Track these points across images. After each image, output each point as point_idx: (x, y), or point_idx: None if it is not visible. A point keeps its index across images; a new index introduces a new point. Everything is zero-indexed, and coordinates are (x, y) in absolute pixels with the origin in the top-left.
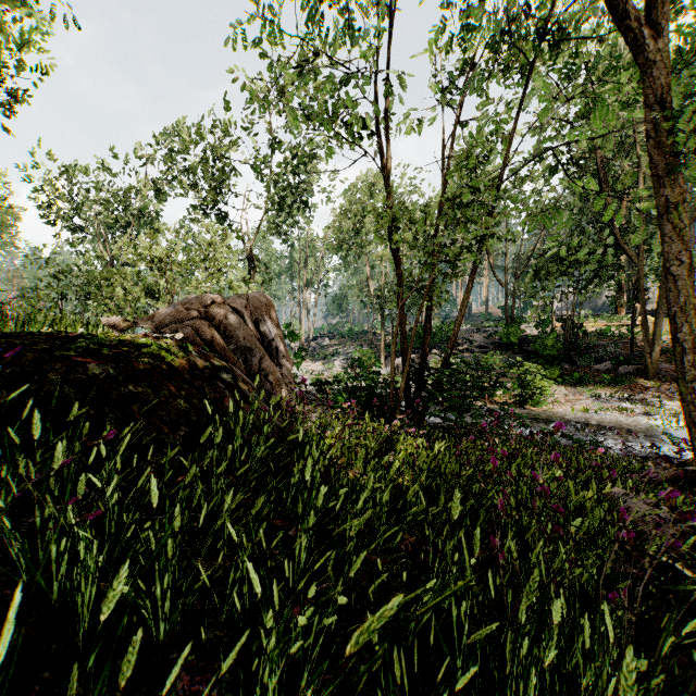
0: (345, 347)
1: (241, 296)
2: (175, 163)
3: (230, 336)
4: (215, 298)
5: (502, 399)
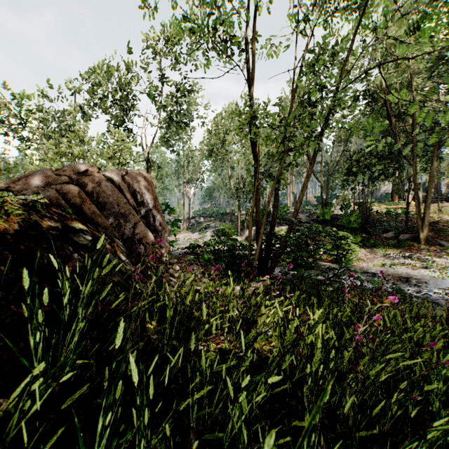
0: (214, 223)
1: (121, 170)
2: (95, 94)
3: (103, 203)
4: (89, 167)
5: (323, 257)
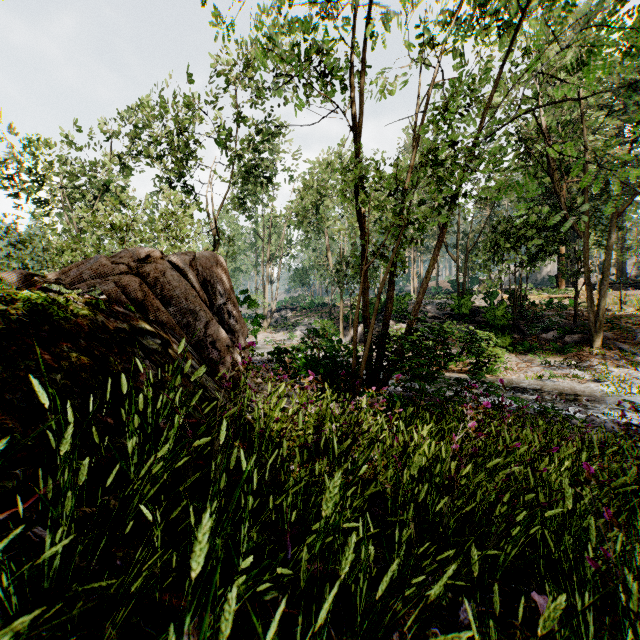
0: (306, 318)
1: (187, 254)
2: (140, 138)
3: (168, 296)
4: (151, 252)
5: (458, 367)
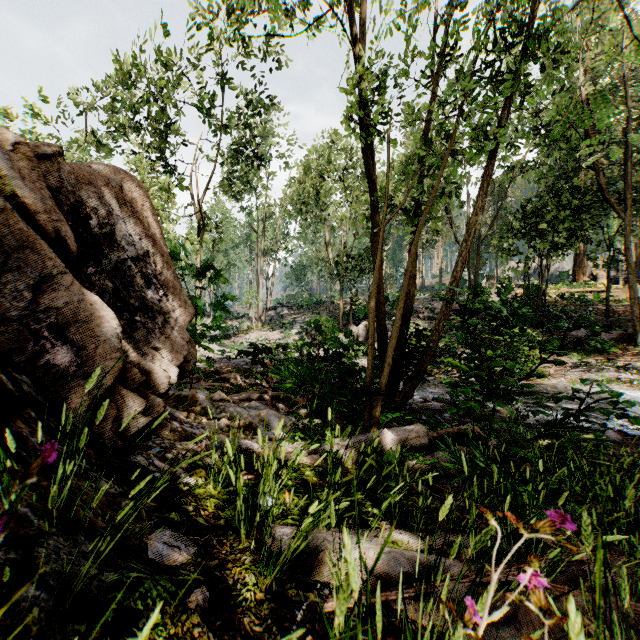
0: (303, 316)
1: (40, 146)
2: (116, 112)
3: None
4: None
5: None
